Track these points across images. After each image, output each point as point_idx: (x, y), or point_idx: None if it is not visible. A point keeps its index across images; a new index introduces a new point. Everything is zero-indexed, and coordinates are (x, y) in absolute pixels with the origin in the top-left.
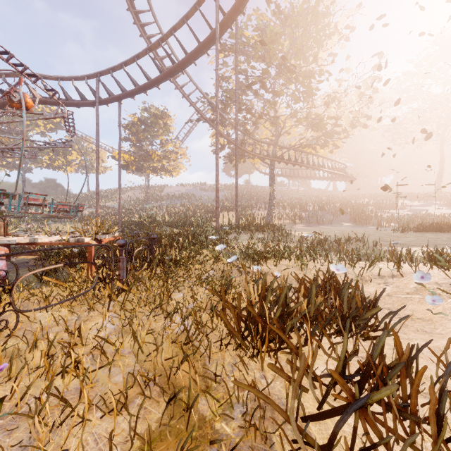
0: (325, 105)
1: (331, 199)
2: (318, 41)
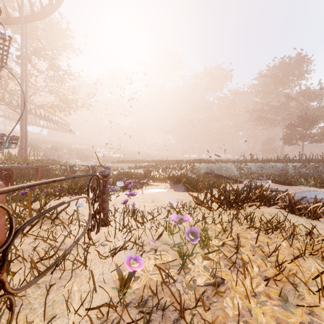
0: (72, 92)
1: (56, 143)
2: (64, 49)
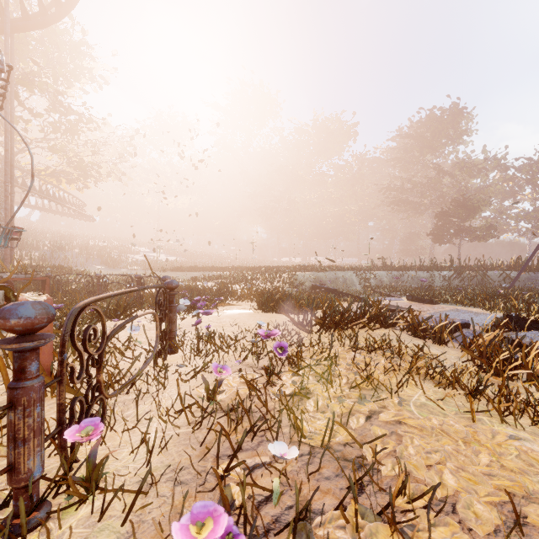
0: (91, 151)
1: (60, 237)
2: (76, 76)
